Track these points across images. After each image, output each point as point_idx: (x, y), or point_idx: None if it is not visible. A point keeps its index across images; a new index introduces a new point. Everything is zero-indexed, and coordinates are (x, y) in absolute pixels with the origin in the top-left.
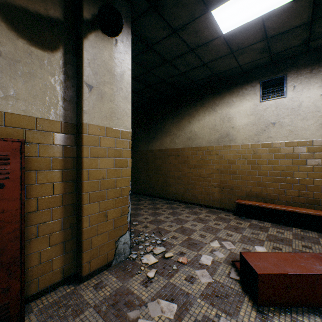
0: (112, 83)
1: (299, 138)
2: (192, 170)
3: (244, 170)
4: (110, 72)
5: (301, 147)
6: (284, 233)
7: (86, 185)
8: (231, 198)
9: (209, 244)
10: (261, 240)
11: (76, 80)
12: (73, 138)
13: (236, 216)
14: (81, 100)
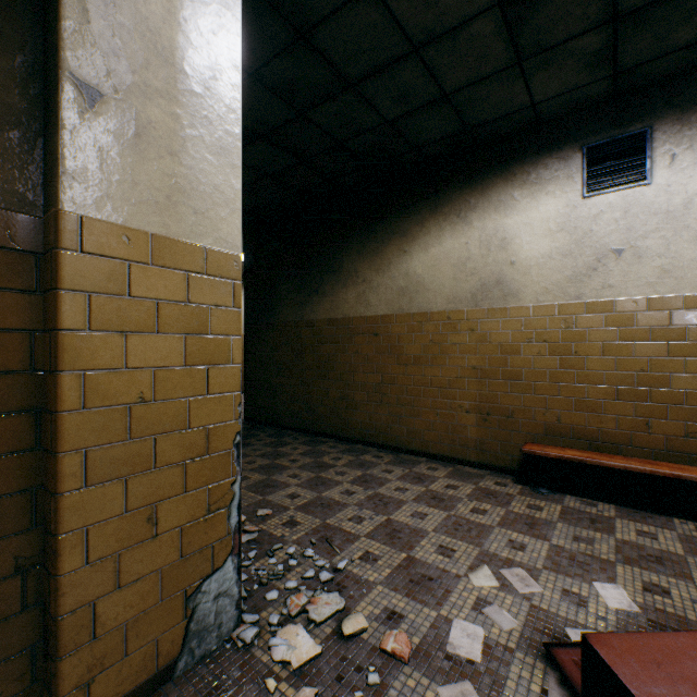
0: (175, 98)
1: (685, 288)
2: (410, 369)
3: (542, 369)
4: (170, 60)
5: (691, 310)
6: (657, 537)
7: (75, 425)
8: (509, 441)
9: (466, 578)
10: (605, 562)
11: (41, 70)
12: (28, 265)
13: (522, 485)
14: (54, 134)
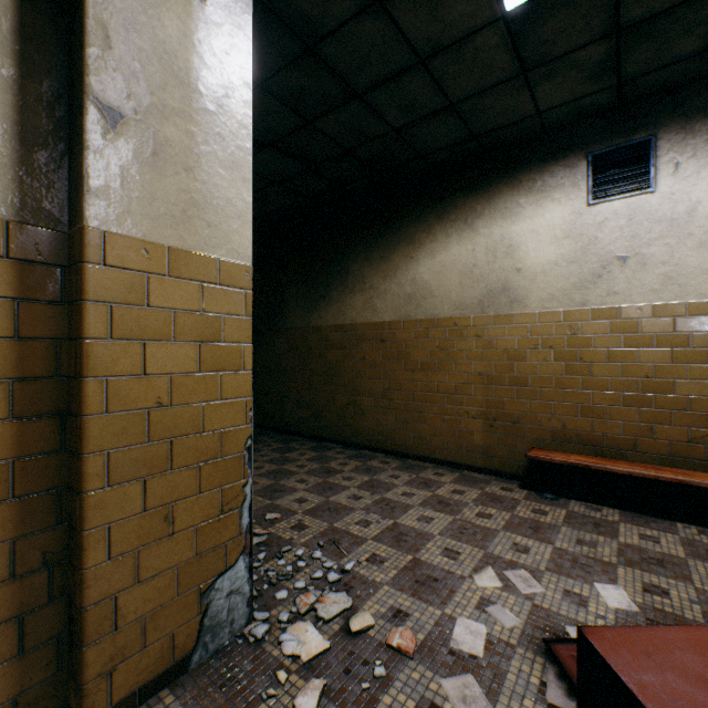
0: (191, 117)
1: (689, 295)
2: (417, 375)
3: (548, 375)
4: (185, 81)
5: (694, 317)
6: (659, 541)
7: (98, 428)
8: (515, 446)
9: (470, 579)
10: (607, 564)
11: (66, 93)
12: (54, 277)
13: (528, 490)
14: (80, 154)
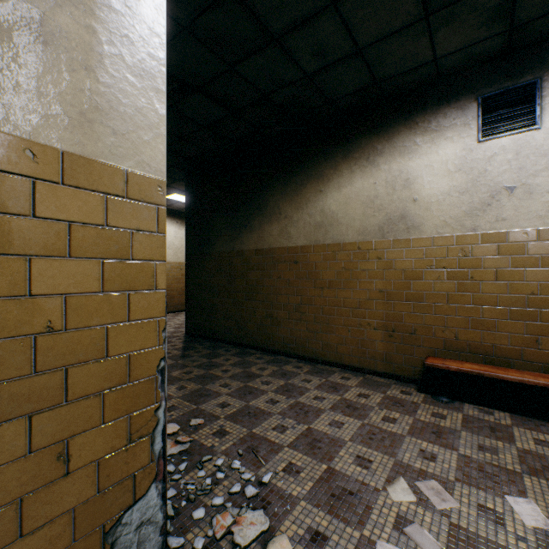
0: (91, 10)
1: None
2: (325, 292)
3: (442, 292)
4: None
5: None
6: None
7: None
8: (412, 354)
9: (384, 492)
10: (512, 473)
11: None
12: None
13: (424, 393)
14: None
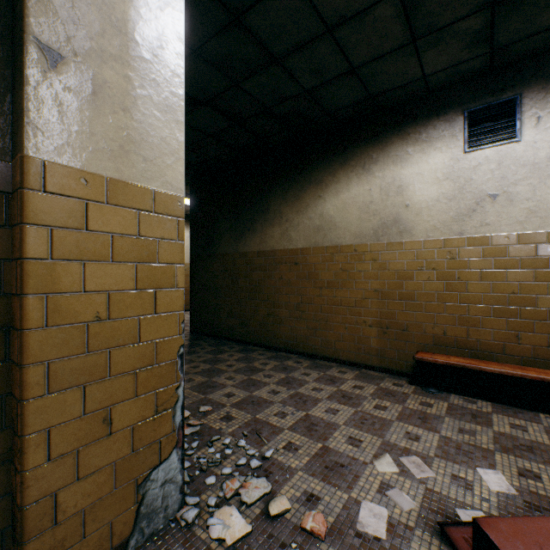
0: (128, 63)
1: (549, 226)
2: (324, 292)
3: (431, 292)
4: (123, 30)
5: None
6: (527, 429)
7: (38, 341)
8: (404, 350)
9: (371, 465)
10: (486, 451)
11: (10, 35)
12: None
13: (415, 385)
14: (20, 89)
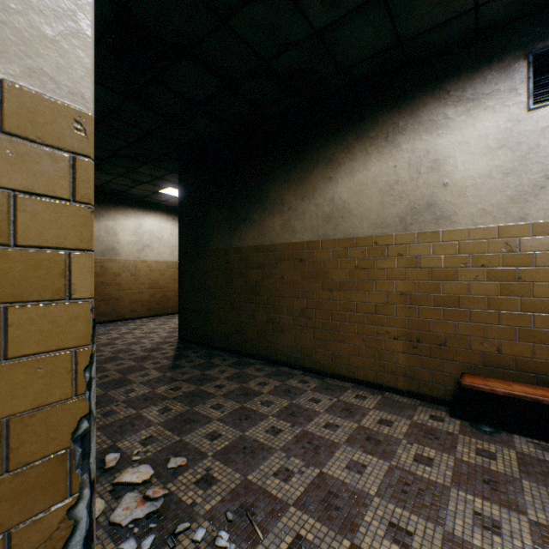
0: None
1: None
2: (335, 294)
3: (480, 296)
4: None
5: None
6: None
7: None
8: (441, 370)
9: None
10: None
11: None
12: None
13: (460, 419)
14: None
